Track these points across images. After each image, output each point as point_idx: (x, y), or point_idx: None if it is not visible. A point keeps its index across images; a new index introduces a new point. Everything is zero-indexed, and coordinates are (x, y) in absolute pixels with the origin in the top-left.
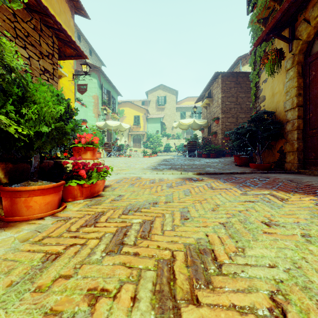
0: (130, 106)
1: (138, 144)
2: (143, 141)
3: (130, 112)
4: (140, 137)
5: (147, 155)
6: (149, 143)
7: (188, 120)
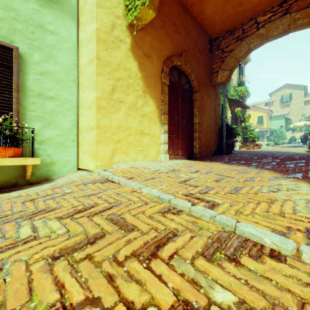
0: (254, 109)
1: (261, 139)
2: (266, 136)
3: (254, 114)
4: (263, 133)
5: (270, 146)
6: (272, 137)
7: (301, 123)
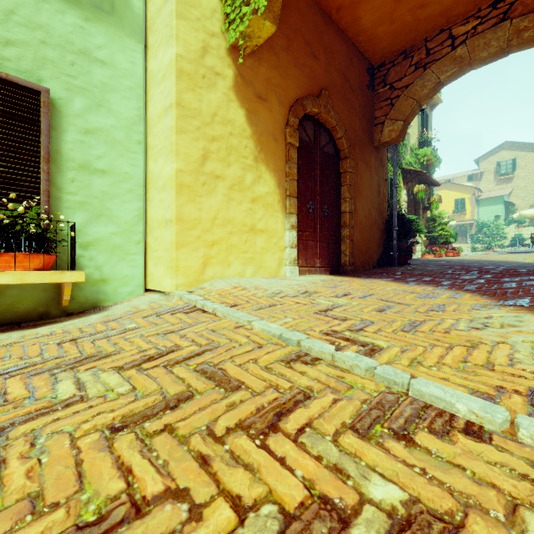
0: (448, 188)
1: (461, 239)
2: (471, 234)
3: (449, 196)
4: (465, 228)
5: (478, 251)
6: (481, 236)
7: (532, 210)
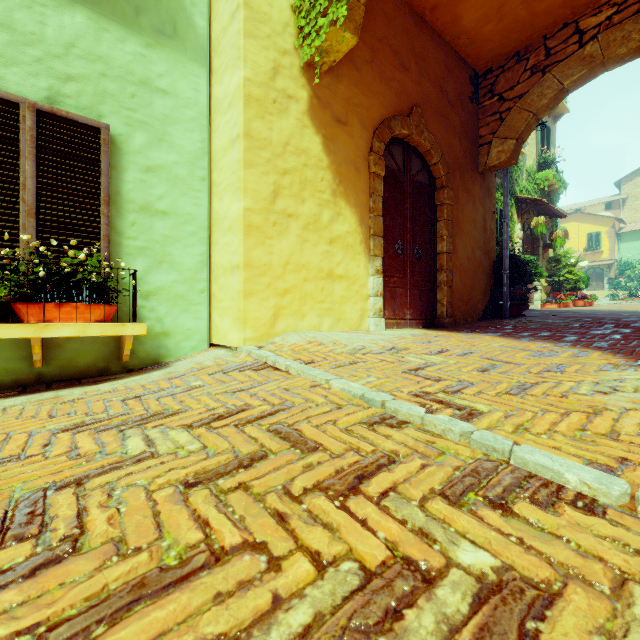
0: (578, 219)
1: (596, 284)
2: (609, 278)
3: (579, 229)
4: (602, 270)
5: (619, 299)
6: (623, 280)
7: None
